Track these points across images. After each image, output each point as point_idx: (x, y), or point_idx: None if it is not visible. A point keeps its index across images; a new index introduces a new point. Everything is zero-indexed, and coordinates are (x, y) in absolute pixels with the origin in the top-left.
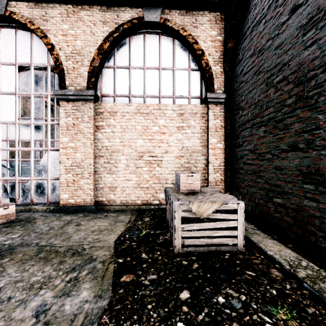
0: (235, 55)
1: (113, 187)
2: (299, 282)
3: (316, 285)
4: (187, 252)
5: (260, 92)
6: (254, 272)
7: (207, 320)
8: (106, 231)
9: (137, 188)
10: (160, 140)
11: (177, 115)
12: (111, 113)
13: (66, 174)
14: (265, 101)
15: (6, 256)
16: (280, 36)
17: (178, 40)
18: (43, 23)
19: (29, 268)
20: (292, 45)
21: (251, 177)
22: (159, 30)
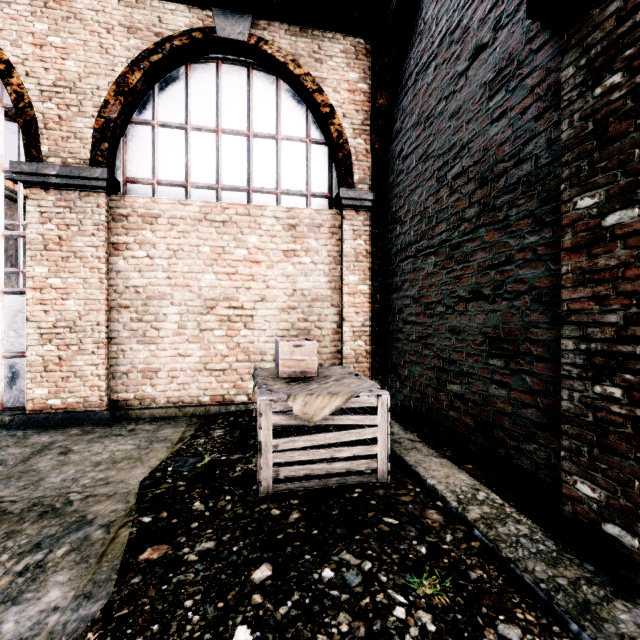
0: (390, 122)
1: (152, 371)
2: (468, 528)
3: (491, 531)
4: (284, 493)
5: (428, 193)
6: (397, 518)
7: (293, 614)
8: (127, 461)
9: (203, 372)
10: (249, 275)
11: (284, 229)
12: (147, 218)
13: (42, 345)
14: (435, 209)
15: None
16: (457, 96)
17: (285, 82)
18: None
19: None
20: (474, 114)
21: (415, 346)
22: (248, 58)
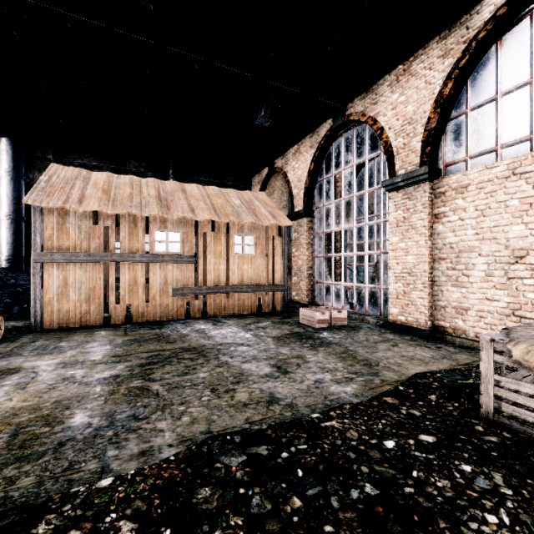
0: None
1: (462, 309)
2: None
3: None
4: (505, 426)
5: None
6: None
7: (420, 458)
8: (418, 361)
9: (510, 317)
10: None
11: None
12: (458, 189)
13: (395, 283)
14: None
15: (323, 346)
16: None
17: None
18: (373, 108)
19: (330, 358)
20: None
21: None
22: None
